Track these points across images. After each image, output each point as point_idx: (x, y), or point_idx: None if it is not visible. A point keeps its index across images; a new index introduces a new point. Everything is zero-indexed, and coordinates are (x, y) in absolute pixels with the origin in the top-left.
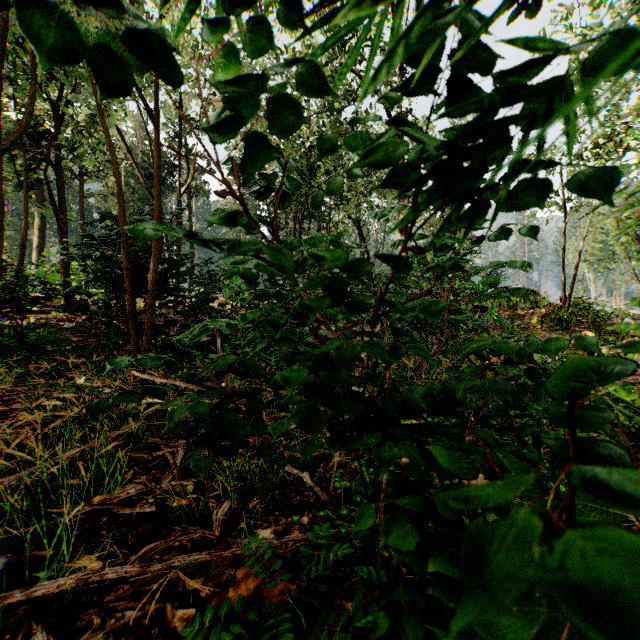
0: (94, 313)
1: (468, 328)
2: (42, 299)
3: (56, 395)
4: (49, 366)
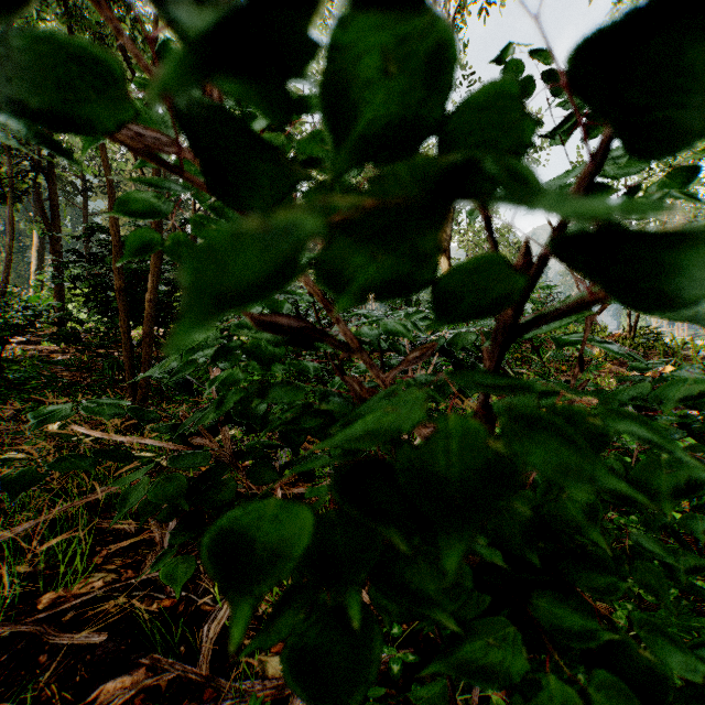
0: (87, 343)
1: (541, 360)
2: (25, 327)
3: (13, 447)
4: (24, 407)
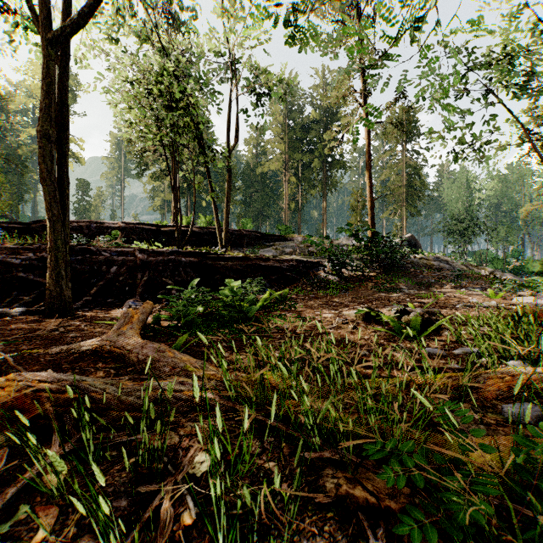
0: None
1: None
2: None
3: None
4: None
